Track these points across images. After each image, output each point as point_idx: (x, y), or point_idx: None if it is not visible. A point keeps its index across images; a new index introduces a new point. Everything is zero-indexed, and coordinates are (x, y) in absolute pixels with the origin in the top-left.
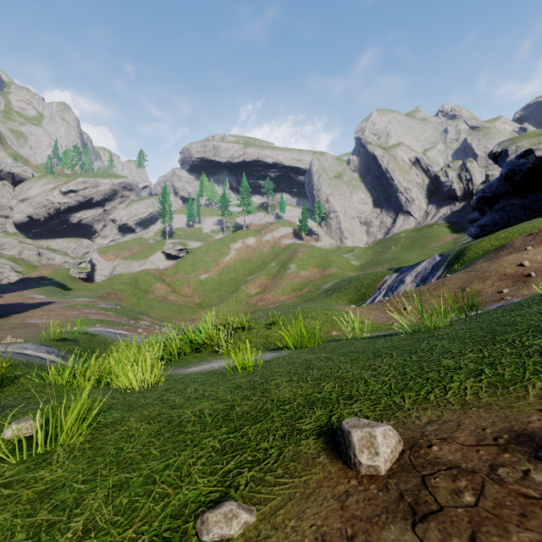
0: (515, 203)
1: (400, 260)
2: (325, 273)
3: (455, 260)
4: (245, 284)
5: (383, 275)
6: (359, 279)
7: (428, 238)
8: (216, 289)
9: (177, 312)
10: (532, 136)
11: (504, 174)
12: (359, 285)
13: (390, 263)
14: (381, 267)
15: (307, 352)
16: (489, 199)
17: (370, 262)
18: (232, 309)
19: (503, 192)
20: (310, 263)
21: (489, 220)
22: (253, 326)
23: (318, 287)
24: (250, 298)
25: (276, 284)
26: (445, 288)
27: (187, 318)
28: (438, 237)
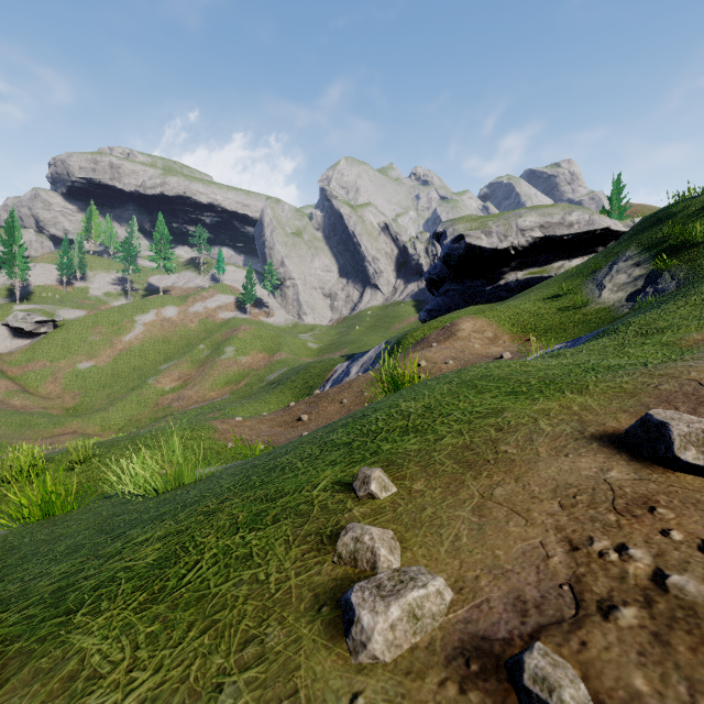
0: (455, 289)
1: (362, 343)
2: (273, 359)
3: (393, 350)
4: (155, 376)
5: (334, 364)
6: (308, 369)
7: (393, 318)
8: (106, 384)
9: (24, 426)
10: (468, 220)
11: (442, 257)
12: (307, 376)
13: (351, 347)
14: (340, 351)
15: (5, 538)
16: (435, 282)
17: (330, 344)
18: (130, 414)
19: (446, 276)
20: (254, 346)
21: (434, 305)
22: (48, 468)
23: (262, 378)
24: (161, 396)
25: (203, 374)
26: (349, 391)
27: (44, 435)
28: (403, 317)
